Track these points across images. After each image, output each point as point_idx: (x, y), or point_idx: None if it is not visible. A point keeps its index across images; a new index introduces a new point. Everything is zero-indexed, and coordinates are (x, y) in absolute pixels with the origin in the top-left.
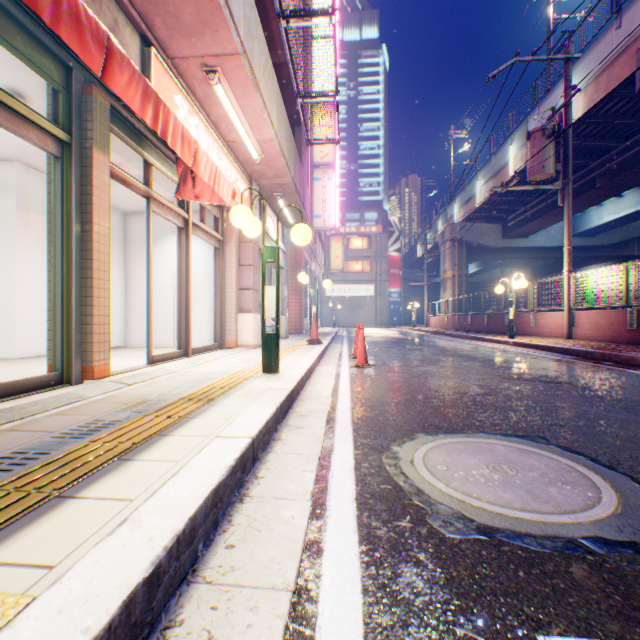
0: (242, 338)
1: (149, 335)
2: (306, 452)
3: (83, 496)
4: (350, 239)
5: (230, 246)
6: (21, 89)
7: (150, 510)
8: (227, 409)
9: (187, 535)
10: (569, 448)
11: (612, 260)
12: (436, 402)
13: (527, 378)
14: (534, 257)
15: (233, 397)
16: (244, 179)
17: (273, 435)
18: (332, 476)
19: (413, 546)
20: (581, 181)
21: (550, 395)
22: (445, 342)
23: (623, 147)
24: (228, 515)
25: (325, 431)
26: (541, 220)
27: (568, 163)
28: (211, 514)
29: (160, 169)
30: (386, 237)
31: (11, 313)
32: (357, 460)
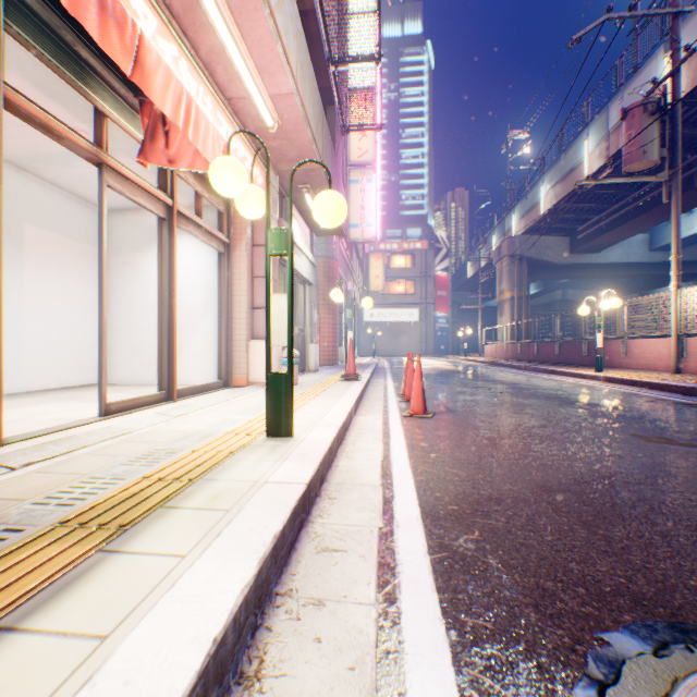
0: (255, 373)
1: (101, 372)
2: None
3: None
4: (391, 257)
5: (239, 251)
6: None
7: None
8: (133, 575)
9: None
10: None
11: (696, 279)
12: (577, 503)
13: (683, 440)
14: (607, 275)
15: (178, 515)
16: (257, 160)
17: (243, 655)
18: None
19: None
20: None
21: None
22: (513, 376)
23: None
24: None
25: (377, 619)
26: (619, 230)
27: (676, 147)
28: None
29: (121, 125)
30: (432, 254)
31: None
32: None
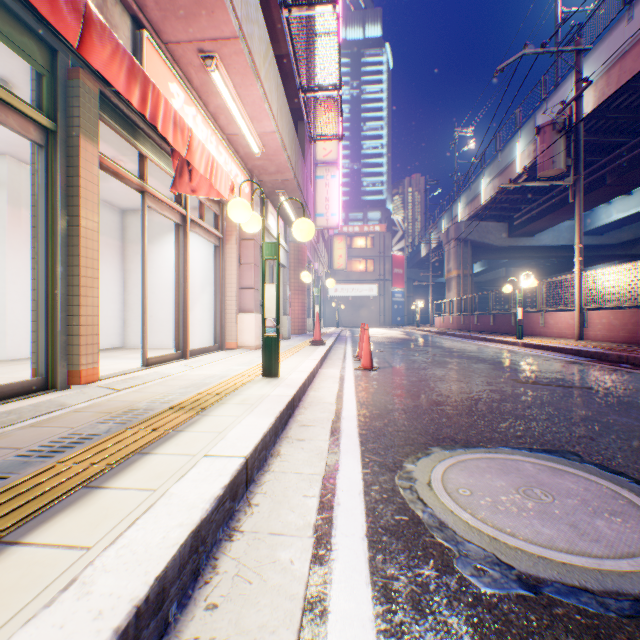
0: (243, 339)
1: (144, 336)
2: (308, 471)
3: (29, 542)
4: (353, 238)
5: (230, 244)
6: (5, 75)
7: (108, 565)
8: (220, 420)
9: (152, 602)
10: (607, 467)
11: (620, 259)
12: (449, 410)
13: (543, 382)
14: (540, 256)
15: (228, 405)
16: (245, 175)
17: (271, 450)
18: (338, 503)
19: (441, 607)
20: (590, 178)
21: (572, 402)
22: (451, 343)
23: (634, 143)
24: (213, 559)
25: (329, 444)
26: (548, 218)
27: (579, 158)
28: (189, 563)
29: (156, 162)
30: (390, 236)
31: (2, 313)
32: (366, 482)
